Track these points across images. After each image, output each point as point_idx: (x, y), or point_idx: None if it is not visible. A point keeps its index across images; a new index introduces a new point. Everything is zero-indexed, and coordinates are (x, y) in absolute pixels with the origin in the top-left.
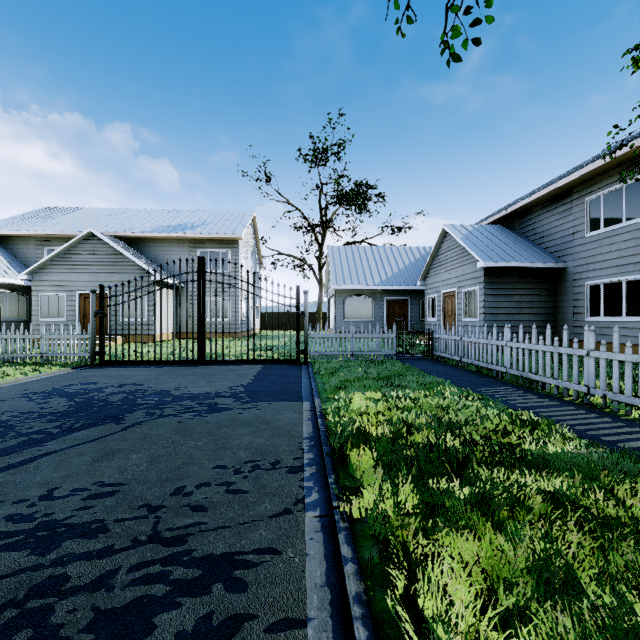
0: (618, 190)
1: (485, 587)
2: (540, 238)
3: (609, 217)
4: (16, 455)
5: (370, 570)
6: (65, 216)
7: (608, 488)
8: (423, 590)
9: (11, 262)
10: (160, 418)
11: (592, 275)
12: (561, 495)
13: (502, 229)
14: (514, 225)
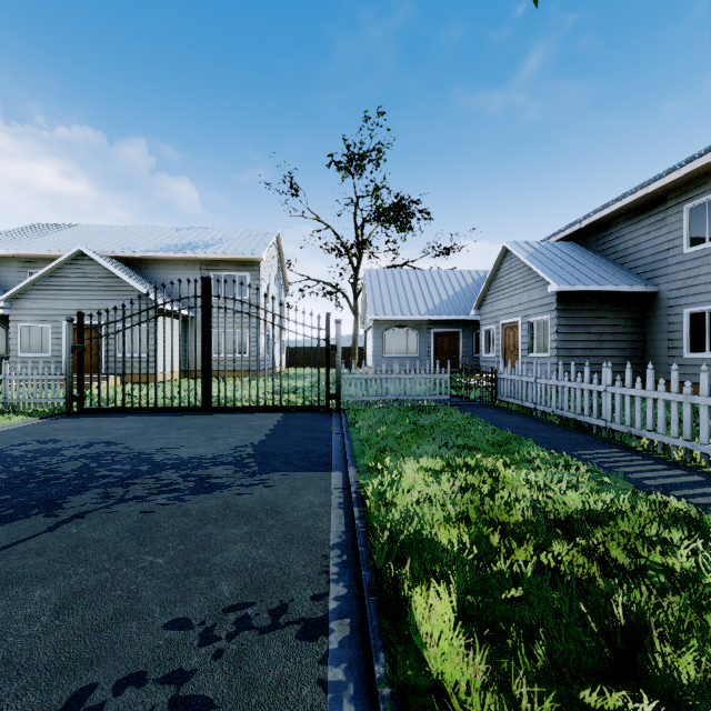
0: None
1: None
2: (623, 256)
3: None
4: None
5: None
6: (55, 233)
7: None
8: None
9: None
10: (117, 504)
11: (694, 300)
12: None
13: (575, 247)
14: (589, 242)
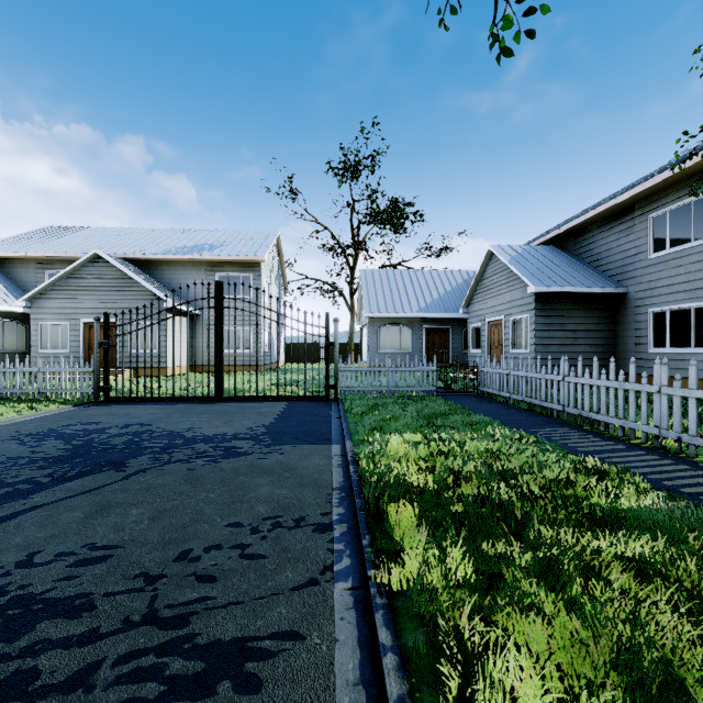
0: (686, 206)
1: (561, 689)
2: (597, 260)
3: (676, 236)
4: None
5: (415, 663)
6: (69, 236)
7: (699, 554)
8: (484, 695)
9: (8, 287)
10: (168, 464)
11: (656, 301)
12: (643, 562)
13: (554, 250)
14: (568, 246)
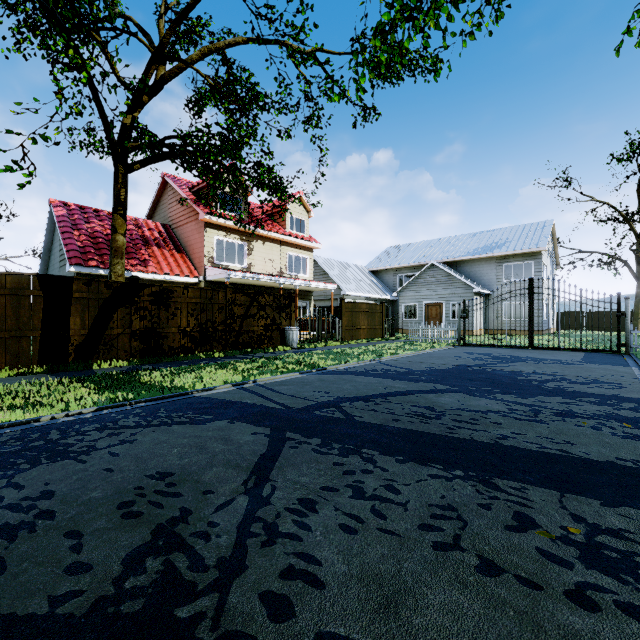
0: None
1: None
2: None
3: None
4: (504, 364)
5: None
6: (404, 252)
7: None
8: None
9: (382, 286)
10: (545, 363)
11: None
12: None
13: None
14: None
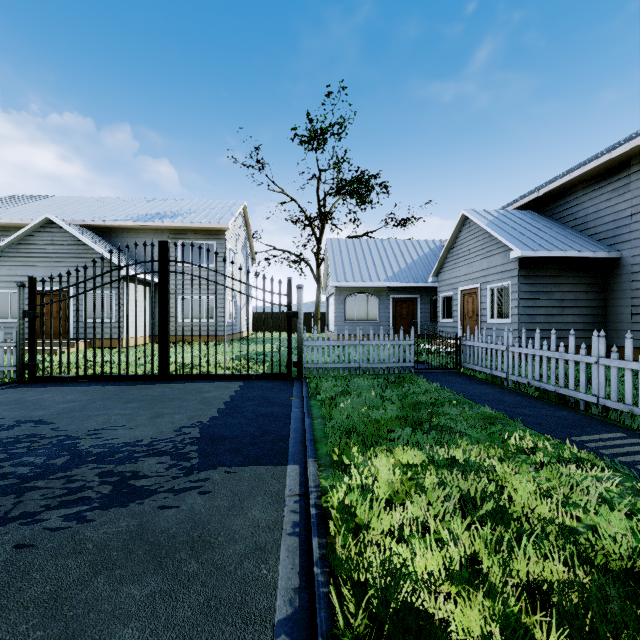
0: None
1: None
2: (583, 223)
3: None
4: None
5: None
6: (30, 204)
7: None
8: None
9: None
10: None
11: None
12: None
13: (532, 215)
14: (546, 210)
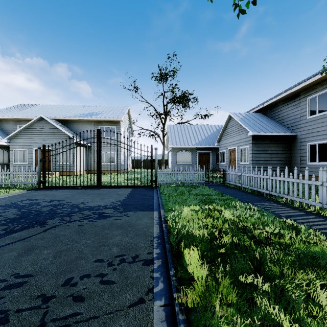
0: (326, 93)
1: None
2: (282, 119)
3: (321, 107)
4: None
5: None
6: (29, 109)
7: None
8: None
9: None
10: (68, 223)
11: (311, 139)
12: None
13: (261, 115)
14: (267, 113)
